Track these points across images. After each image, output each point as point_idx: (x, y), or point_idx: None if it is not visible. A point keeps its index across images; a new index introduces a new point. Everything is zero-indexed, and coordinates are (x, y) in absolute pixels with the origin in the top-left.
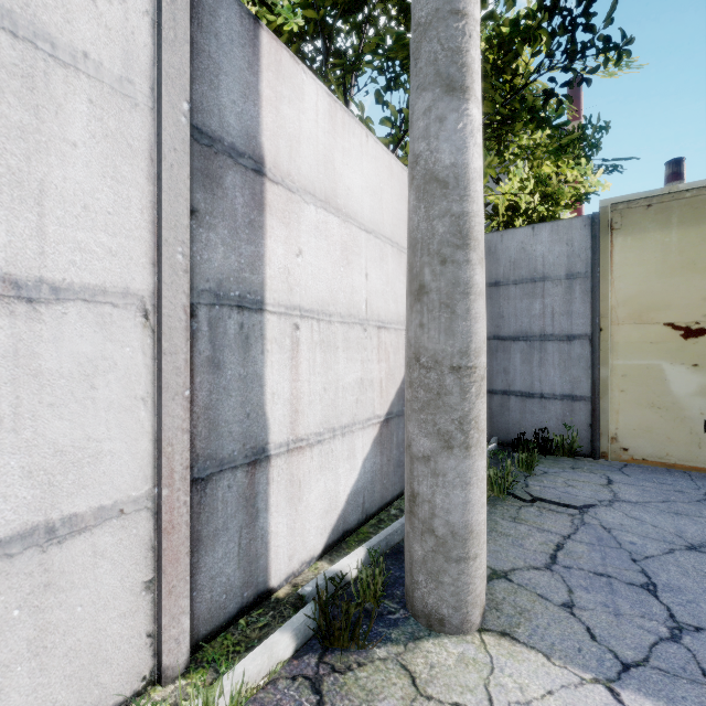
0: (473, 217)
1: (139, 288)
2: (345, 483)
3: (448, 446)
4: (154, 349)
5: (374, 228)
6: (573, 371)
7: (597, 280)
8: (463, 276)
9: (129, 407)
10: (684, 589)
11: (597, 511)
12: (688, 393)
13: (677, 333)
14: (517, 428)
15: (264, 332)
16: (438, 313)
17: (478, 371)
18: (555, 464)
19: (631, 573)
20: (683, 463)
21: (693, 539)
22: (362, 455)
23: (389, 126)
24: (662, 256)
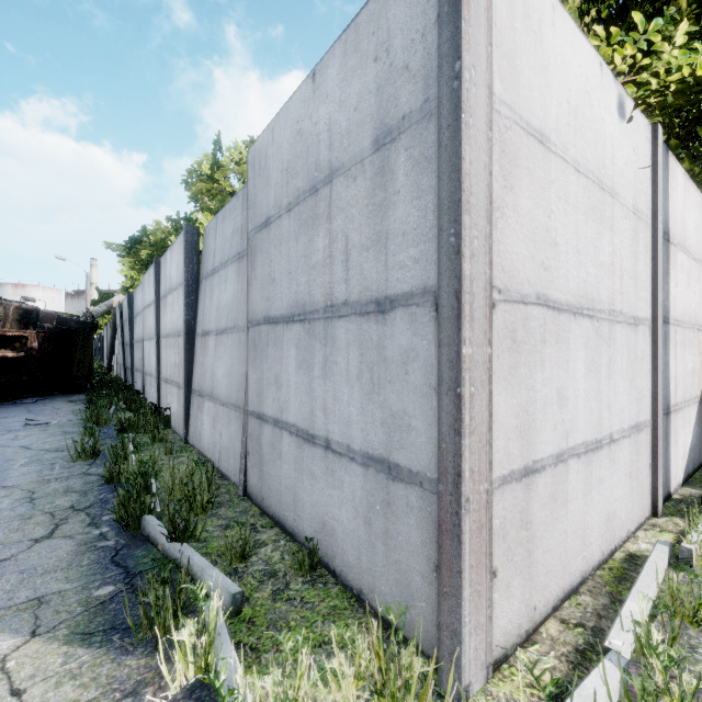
0: None
1: (648, 316)
2: (688, 440)
3: None
4: (650, 346)
5: (696, 256)
6: None
7: None
8: None
9: (647, 375)
10: None
11: None
12: None
13: None
14: None
15: (669, 336)
16: None
17: None
18: None
19: None
20: None
21: None
22: (692, 423)
23: None
24: None
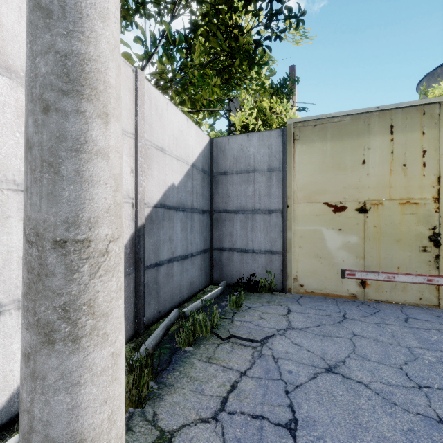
0: (88, 61)
1: None
2: None
3: (49, 340)
4: None
5: None
6: (272, 234)
7: (285, 173)
8: (72, 129)
9: None
10: (317, 422)
11: (273, 341)
12: (336, 247)
13: (330, 209)
14: (238, 274)
15: None
16: (39, 174)
17: (93, 245)
18: (258, 300)
19: (281, 409)
20: (333, 293)
21: (331, 361)
22: None
23: (141, 44)
24: (322, 159)
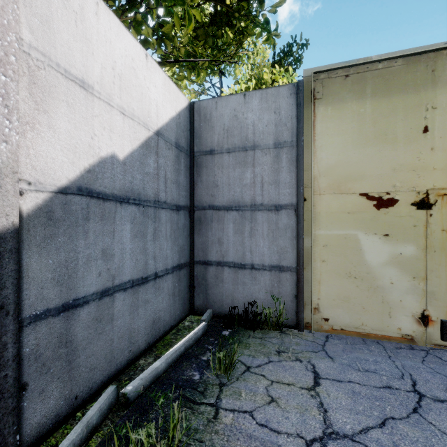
0: None
1: None
2: None
3: None
4: None
5: None
6: (280, 241)
7: (301, 149)
8: None
9: None
10: None
11: None
12: (381, 262)
13: (371, 203)
14: (231, 300)
15: None
16: None
17: None
18: (261, 348)
19: None
20: (376, 333)
21: None
22: None
23: None
24: (358, 126)
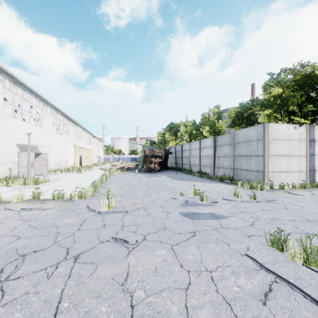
0: None
1: (305, 155)
2: None
3: None
4: (306, 159)
5: None
6: None
7: None
8: None
9: (304, 164)
10: None
11: None
12: None
13: None
14: None
15: (315, 157)
16: None
17: None
18: None
19: None
20: None
21: None
22: None
23: None
24: None
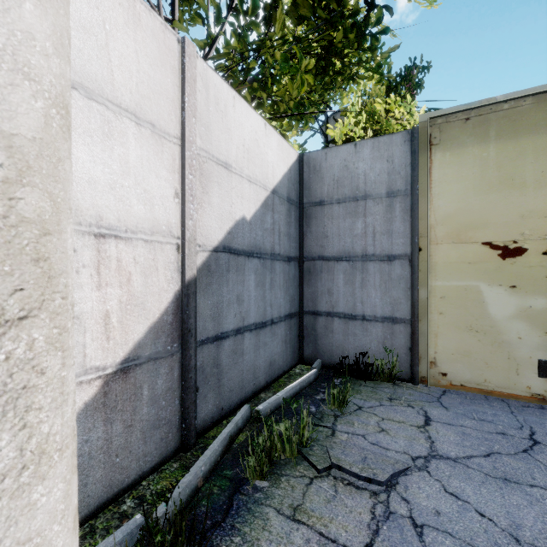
0: None
1: None
2: None
3: None
4: None
5: (85, 84)
6: (393, 292)
7: (416, 198)
8: None
9: None
10: None
11: (408, 482)
12: (506, 316)
13: (495, 253)
14: (341, 351)
15: None
16: None
17: None
18: (373, 394)
19: None
20: (501, 390)
21: None
22: None
23: (201, 24)
24: (480, 172)
